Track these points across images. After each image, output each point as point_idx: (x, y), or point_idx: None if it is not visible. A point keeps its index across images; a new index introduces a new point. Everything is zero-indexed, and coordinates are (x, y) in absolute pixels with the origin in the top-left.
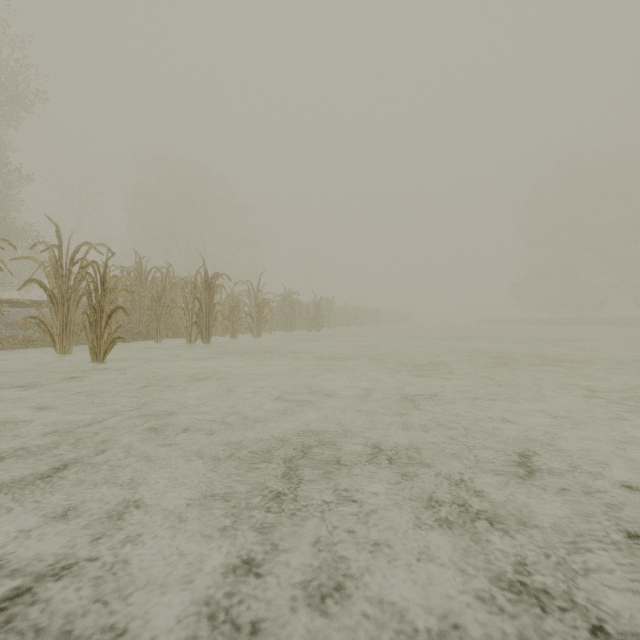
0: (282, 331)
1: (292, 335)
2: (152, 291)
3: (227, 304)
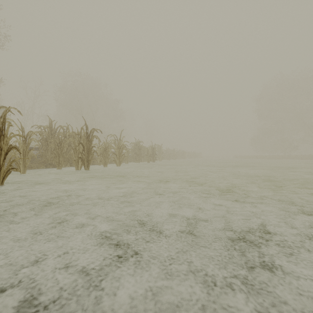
0: (134, 162)
1: (139, 164)
2: (56, 139)
3: (101, 147)
